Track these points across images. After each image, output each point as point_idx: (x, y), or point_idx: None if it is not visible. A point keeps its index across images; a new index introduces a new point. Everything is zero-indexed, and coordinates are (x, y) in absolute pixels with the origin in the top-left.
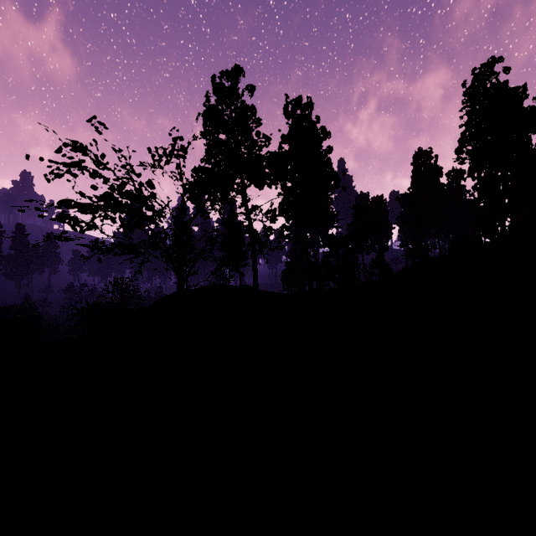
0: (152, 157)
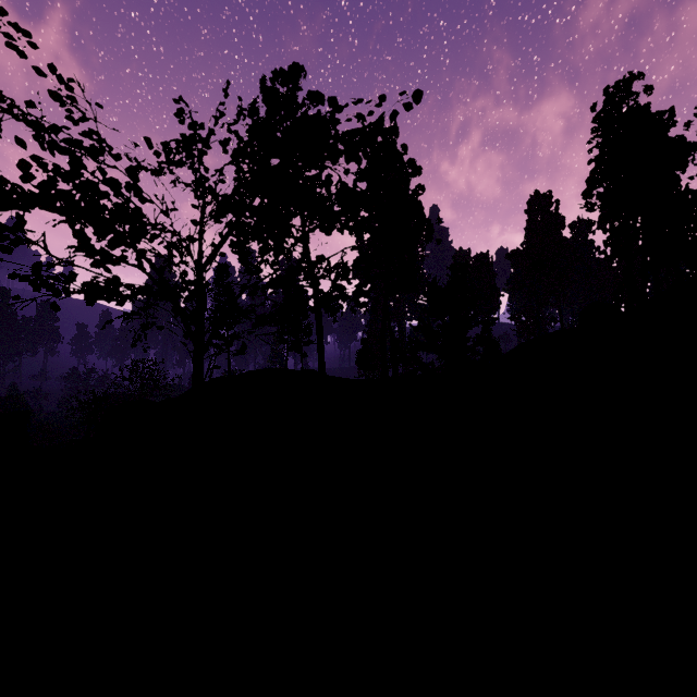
0: (155, 154)
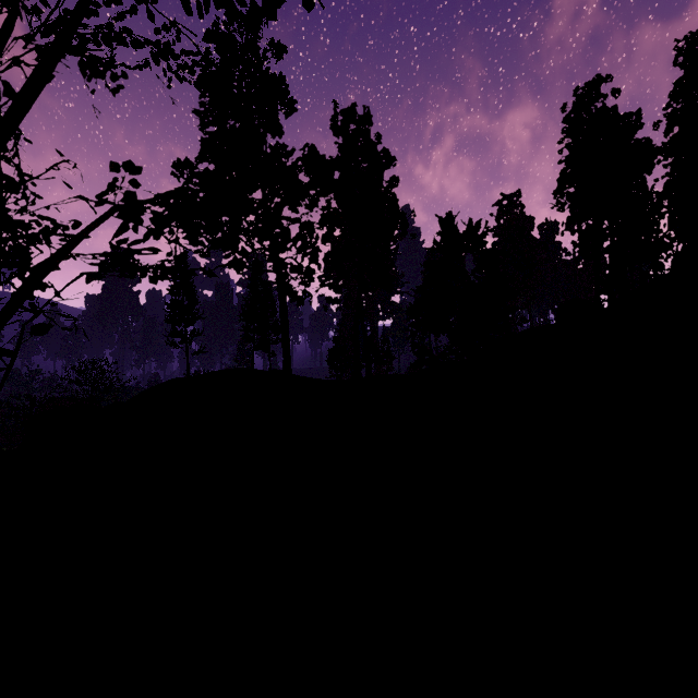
0: None
